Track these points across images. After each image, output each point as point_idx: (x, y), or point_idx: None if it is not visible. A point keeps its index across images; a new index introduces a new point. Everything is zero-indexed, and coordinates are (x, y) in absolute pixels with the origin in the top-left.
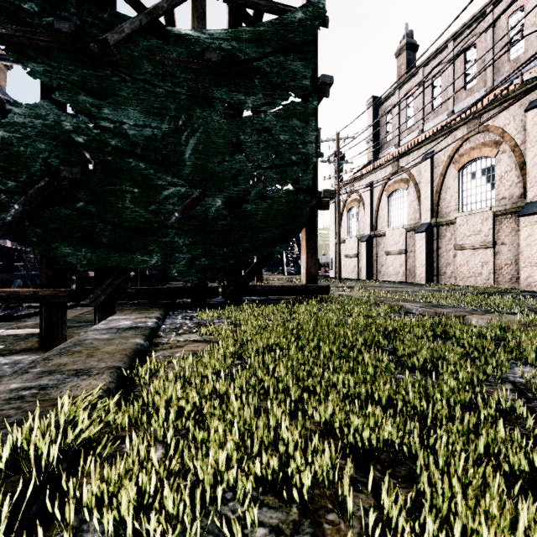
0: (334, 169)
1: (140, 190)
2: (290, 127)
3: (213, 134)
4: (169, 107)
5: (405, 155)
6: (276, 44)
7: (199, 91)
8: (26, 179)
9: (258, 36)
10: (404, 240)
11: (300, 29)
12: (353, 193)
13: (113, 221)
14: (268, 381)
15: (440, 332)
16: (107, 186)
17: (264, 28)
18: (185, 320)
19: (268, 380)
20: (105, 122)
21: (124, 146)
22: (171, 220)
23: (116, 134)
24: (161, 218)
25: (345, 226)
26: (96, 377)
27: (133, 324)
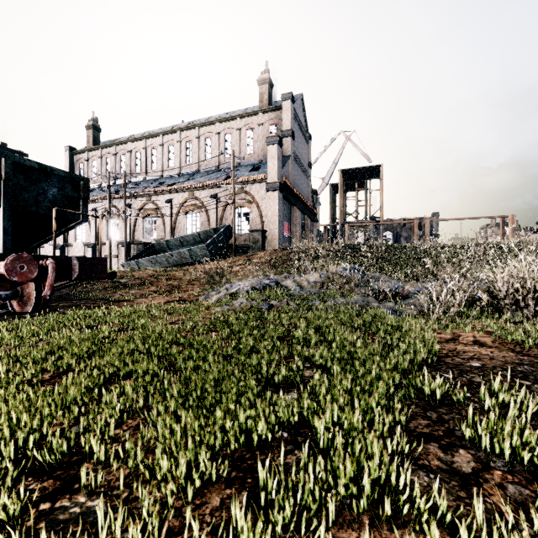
0: None
1: None
2: None
3: None
4: None
5: None
6: None
7: None
8: None
9: None
10: (84, 250)
11: None
12: None
13: None
14: None
15: None
16: None
17: None
18: None
19: None
20: None
21: None
22: None
23: None
24: None
25: None
26: None
27: None
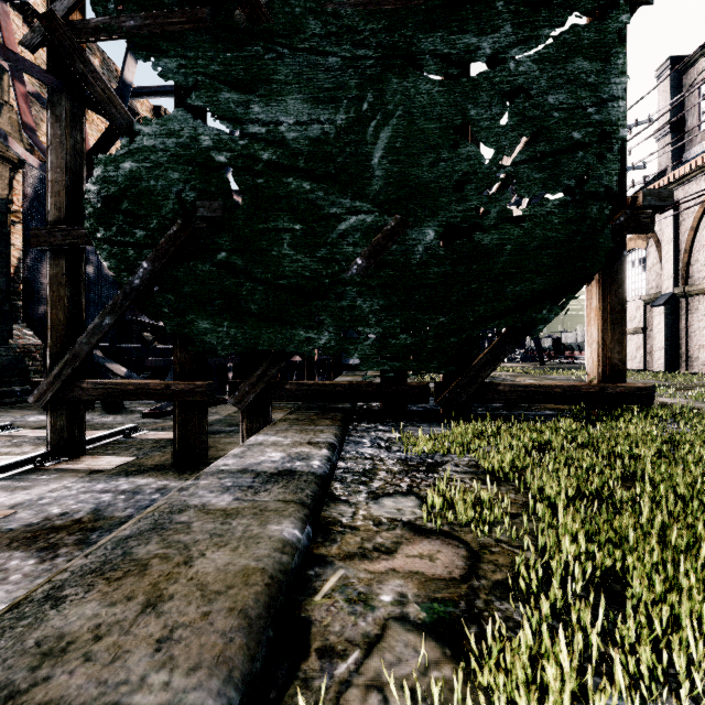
0: None
1: (303, 225)
2: (569, 77)
3: (420, 116)
4: (348, 85)
5: None
6: None
7: (395, 47)
8: (156, 225)
9: None
10: None
11: None
12: None
13: (265, 277)
14: None
15: None
16: (257, 225)
17: None
18: (378, 451)
19: None
20: (254, 126)
21: (281, 159)
22: (350, 271)
23: (269, 142)
24: (335, 269)
25: None
26: None
27: (286, 461)
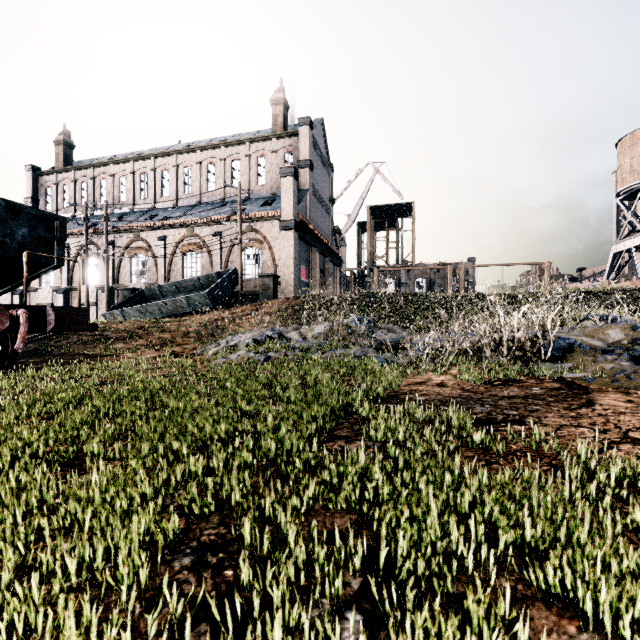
0: None
1: None
2: None
3: None
4: None
5: None
6: None
7: None
8: None
9: None
10: (52, 297)
11: None
12: None
13: None
14: None
15: None
16: None
17: None
18: None
19: None
20: None
21: None
22: None
23: None
24: None
25: None
26: None
27: None
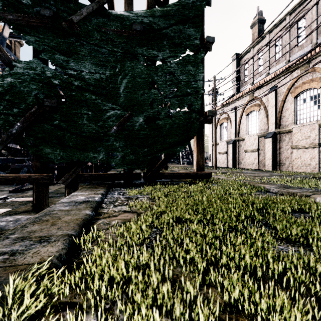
0: (211, 99)
1: (92, 112)
2: (186, 71)
3: (137, 77)
4: (110, 60)
5: (258, 89)
6: (177, 17)
7: (128, 50)
8: (24, 107)
9: (166, 13)
10: (257, 143)
11: (193, 8)
12: (224, 114)
13: (76, 132)
14: (178, 251)
15: (298, 208)
16: (72, 111)
17: (170, 8)
18: (119, 195)
19: (178, 250)
20: (71, 70)
21: (83, 85)
22: (111, 131)
23: (77, 78)
24: (105, 130)
25: (218, 134)
26: (52, 244)
27: (86, 198)
